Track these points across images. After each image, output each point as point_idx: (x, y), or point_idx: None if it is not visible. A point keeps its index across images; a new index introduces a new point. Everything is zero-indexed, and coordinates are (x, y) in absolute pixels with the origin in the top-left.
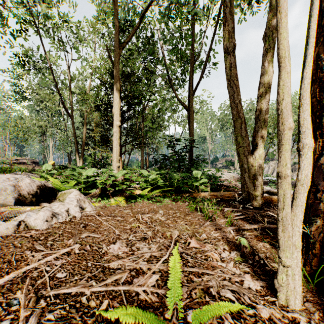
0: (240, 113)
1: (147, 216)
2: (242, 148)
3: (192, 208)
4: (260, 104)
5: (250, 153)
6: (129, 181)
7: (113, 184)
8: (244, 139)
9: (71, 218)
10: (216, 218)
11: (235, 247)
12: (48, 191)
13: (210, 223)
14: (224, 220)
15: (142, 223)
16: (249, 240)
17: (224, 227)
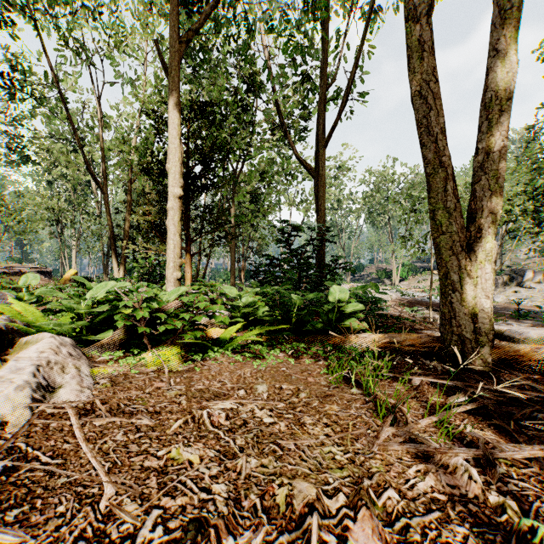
0: (444, 157)
1: (225, 407)
2: (448, 236)
3: (336, 377)
4: (487, 137)
5: (465, 247)
6: (191, 311)
7: (154, 318)
8: (453, 215)
9: None
10: (407, 413)
11: None
12: None
13: (394, 431)
14: (428, 421)
15: (205, 435)
16: (538, 509)
17: (438, 448)
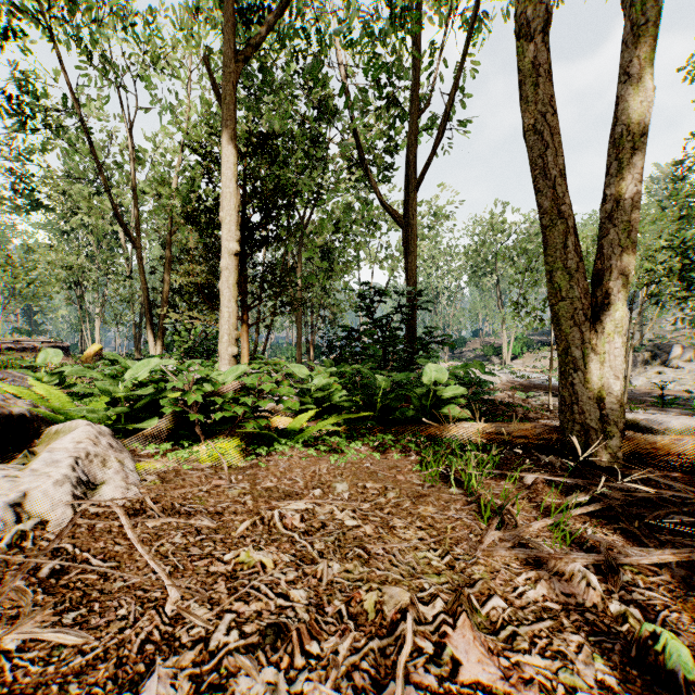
0: (563, 205)
1: (299, 508)
2: (568, 303)
3: (431, 474)
4: (616, 181)
5: (589, 316)
6: (253, 395)
7: (208, 403)
8: (575, 277)
9: (23, 533)
10: (517, 515)
11: (641, 670)
12: (3, 426)
13: (501, 535)
14: (542, 524)
15: (277, 538)
16: (666, 619)
17: (553, 553)
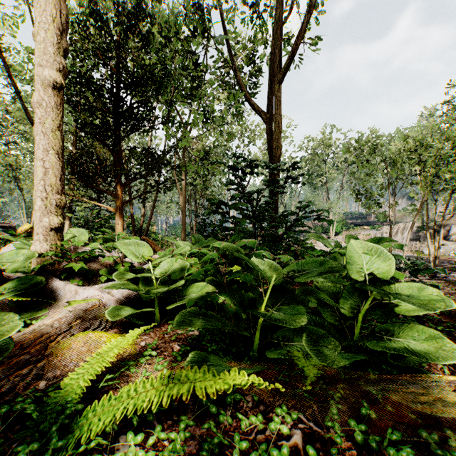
0: None
1: None
2: None
3: None
4: None
5: None
6: None
7: None
8: None
9: None
10: None
11: None
12: None
13: None
14: None
15: None
16: None
17: None
